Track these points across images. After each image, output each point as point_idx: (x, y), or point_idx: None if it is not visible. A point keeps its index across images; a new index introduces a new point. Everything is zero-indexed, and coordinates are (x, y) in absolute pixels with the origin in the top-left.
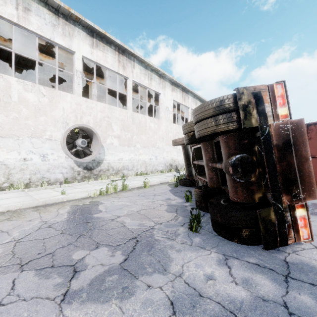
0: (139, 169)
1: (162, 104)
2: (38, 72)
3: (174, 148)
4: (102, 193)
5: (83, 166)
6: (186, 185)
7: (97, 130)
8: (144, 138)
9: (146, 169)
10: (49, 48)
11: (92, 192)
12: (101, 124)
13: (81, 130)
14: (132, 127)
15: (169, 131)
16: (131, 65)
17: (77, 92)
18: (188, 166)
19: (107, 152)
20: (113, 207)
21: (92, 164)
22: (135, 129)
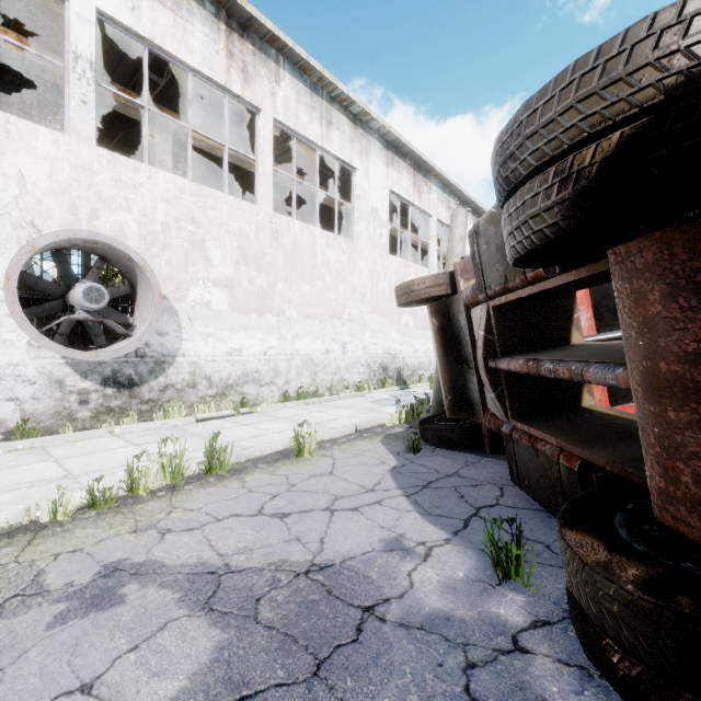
0: (294, 380)
1: (361, 199)
2: (15, 107)
3: (392, 322)
4: (100, 502)
5: (101, 374)
6: (448, 445)
7: (153, 257)
8: (310, 292)
9: (316, 380)
10: (20, 17)
11: (48, 501)
12: (169, 241)
13: (99, 255)
14: (274, 256)
15: (379, 275)
16: (269, 73)
17: (78, 129)
18: (454, 375)
19: (189, 329)
20: (47, 666)
21: (137, 367)
22: (281, 262)
